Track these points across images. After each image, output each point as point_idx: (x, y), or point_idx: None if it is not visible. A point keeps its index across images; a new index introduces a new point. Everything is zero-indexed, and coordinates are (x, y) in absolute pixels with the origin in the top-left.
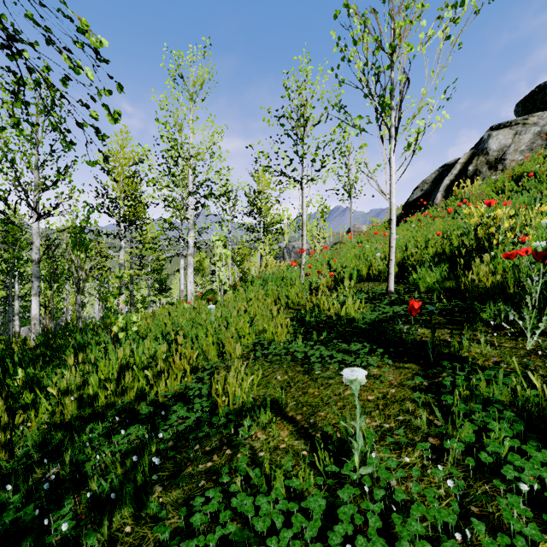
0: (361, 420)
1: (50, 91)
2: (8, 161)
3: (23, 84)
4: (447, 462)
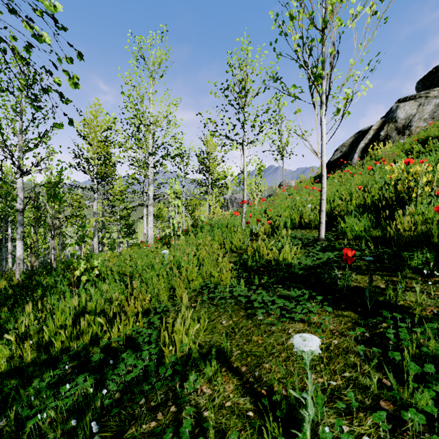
0: (312, 388)
1: (18, 60)
2: None
3: None
4: (405, 435)
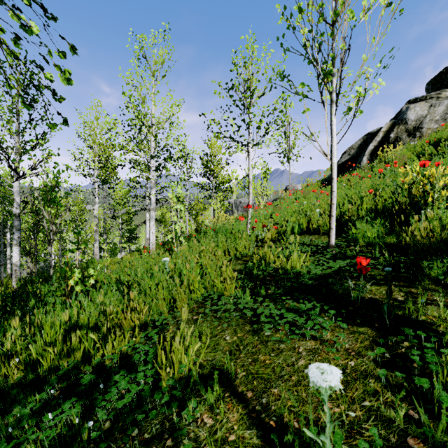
0: (331, 428)
1: (7, 54)
2: None
3: None
4: None
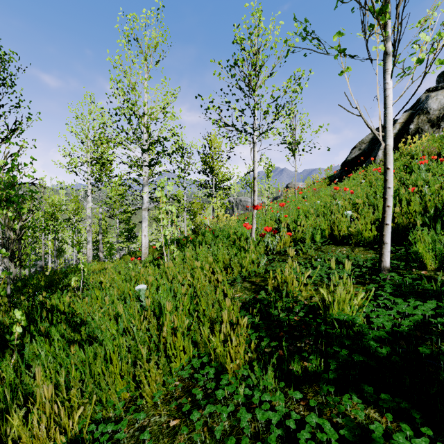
0: None
1: None
2: None
3: None
4: None
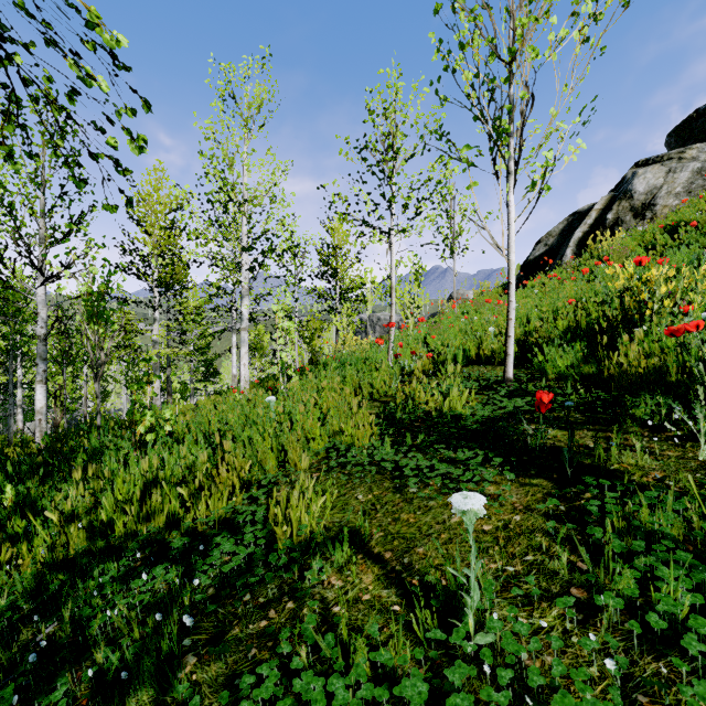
0: (477, 565)
1: (54, 111)
2: (5, 206)
3: (15, 100)
4: (599, 626)
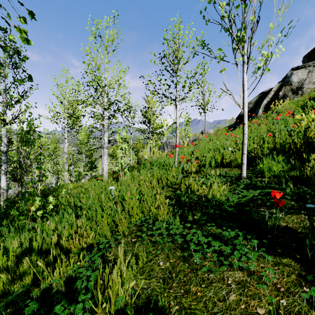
0: None
1: None
2: None
3: None
4: None
